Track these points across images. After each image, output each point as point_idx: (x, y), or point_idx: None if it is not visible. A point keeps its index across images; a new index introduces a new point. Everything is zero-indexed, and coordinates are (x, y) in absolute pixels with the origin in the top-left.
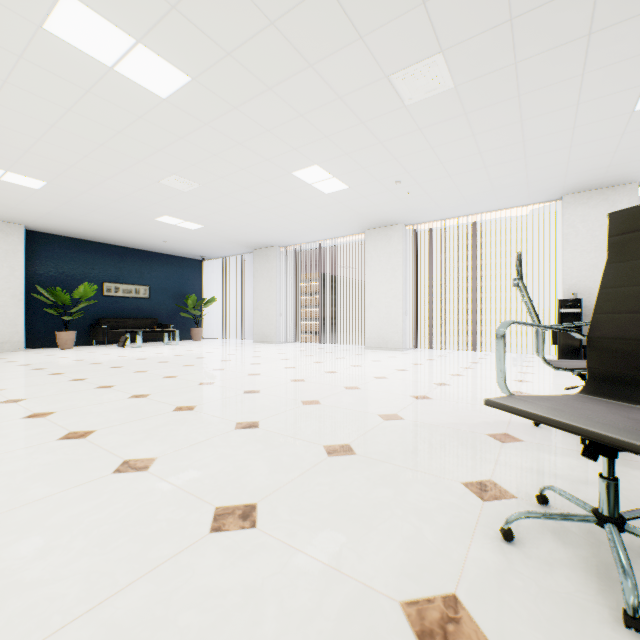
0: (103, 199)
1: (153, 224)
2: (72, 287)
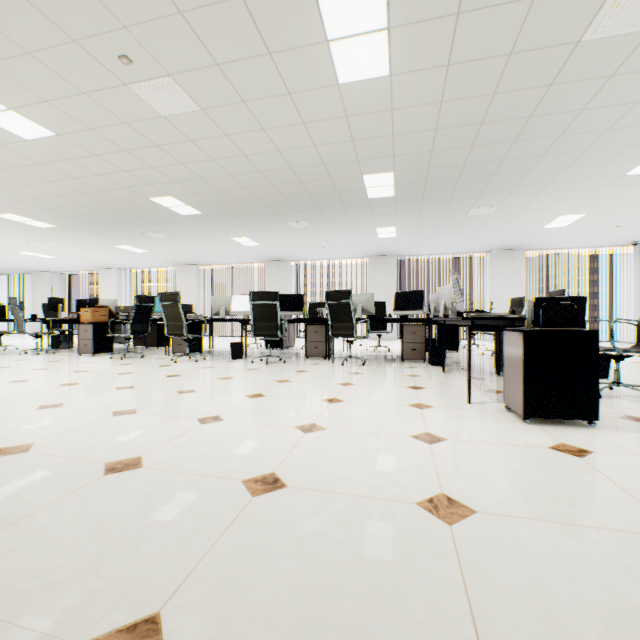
0: None
1: None
2: None
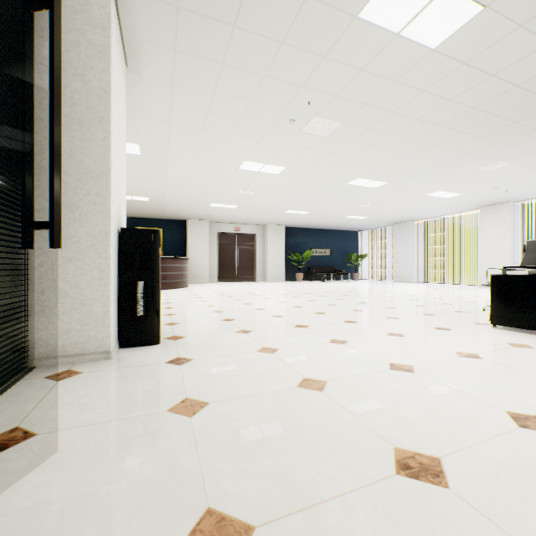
0: (326, 214)
1: (341, 219)
2: (298, 252)
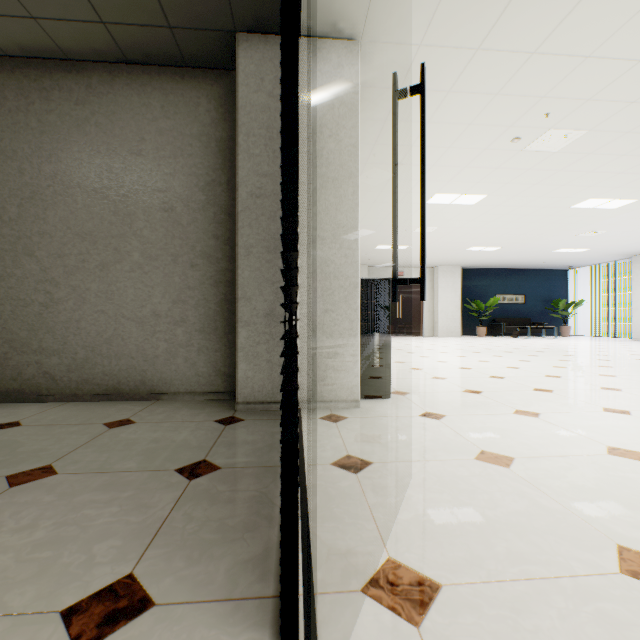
0: (525, 248)
1: (546, 254)
2: (478, 299)
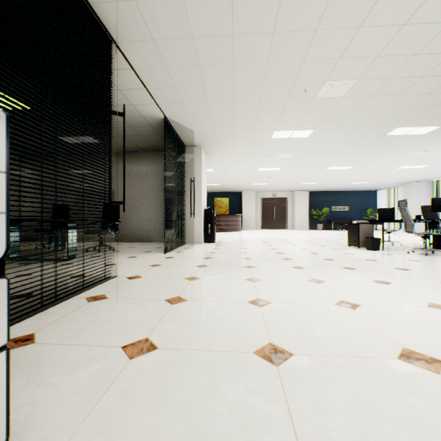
0: (332, 183)
1: (349, 184)
2: (320, 208)
